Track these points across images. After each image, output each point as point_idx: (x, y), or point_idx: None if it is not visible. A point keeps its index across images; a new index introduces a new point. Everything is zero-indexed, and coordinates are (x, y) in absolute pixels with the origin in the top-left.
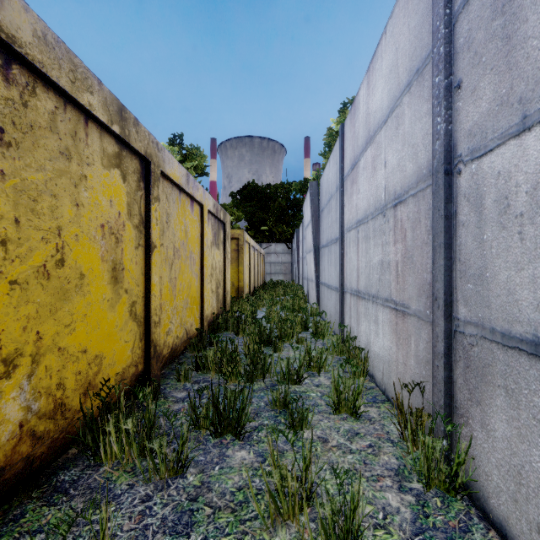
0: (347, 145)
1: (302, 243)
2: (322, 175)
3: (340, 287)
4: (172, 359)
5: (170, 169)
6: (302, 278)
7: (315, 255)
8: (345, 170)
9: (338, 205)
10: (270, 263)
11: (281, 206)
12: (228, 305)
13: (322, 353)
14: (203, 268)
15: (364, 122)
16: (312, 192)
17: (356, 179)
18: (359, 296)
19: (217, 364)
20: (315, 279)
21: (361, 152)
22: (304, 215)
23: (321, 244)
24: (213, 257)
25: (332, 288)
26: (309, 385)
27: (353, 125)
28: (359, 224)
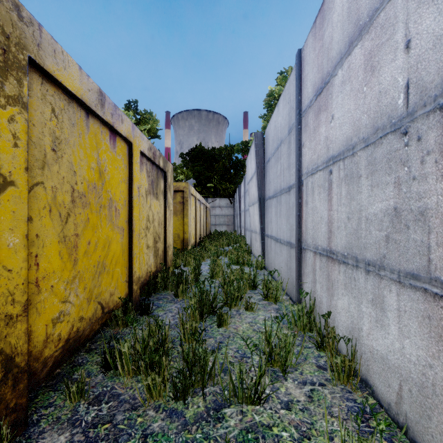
0: (307, 71)
1: (244, 197)
2: (268, 124)
3: (297, 243)
4: (77, 346)
5: (56, 66)
6: (244, 229)
7: (260, 207)
8: (304, 103)
9: (292, 148)
10: (215, 216)
11: (224, 165)
12: (169, 260)
13: (290, 346)
14: (132, 221)
15: (344, 18)
16: (257, 143)
17: (326, 104)
18: (332, 258)
19: (135, 361)
20: (260, 231)
21: (338, 62)
22: (247, 169)
23: (266, 195)
24: (150, 208)
25: (283, 242)
26: (274, 404)
27: (319, 38)
28: (334, 161)
